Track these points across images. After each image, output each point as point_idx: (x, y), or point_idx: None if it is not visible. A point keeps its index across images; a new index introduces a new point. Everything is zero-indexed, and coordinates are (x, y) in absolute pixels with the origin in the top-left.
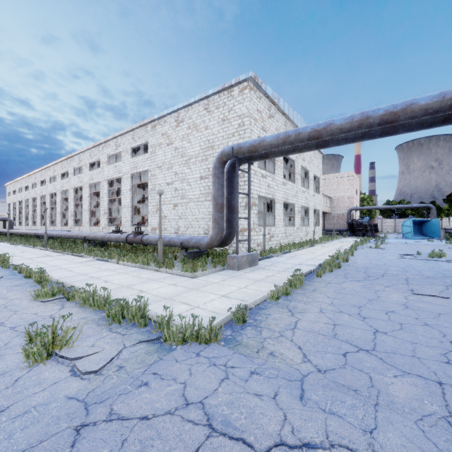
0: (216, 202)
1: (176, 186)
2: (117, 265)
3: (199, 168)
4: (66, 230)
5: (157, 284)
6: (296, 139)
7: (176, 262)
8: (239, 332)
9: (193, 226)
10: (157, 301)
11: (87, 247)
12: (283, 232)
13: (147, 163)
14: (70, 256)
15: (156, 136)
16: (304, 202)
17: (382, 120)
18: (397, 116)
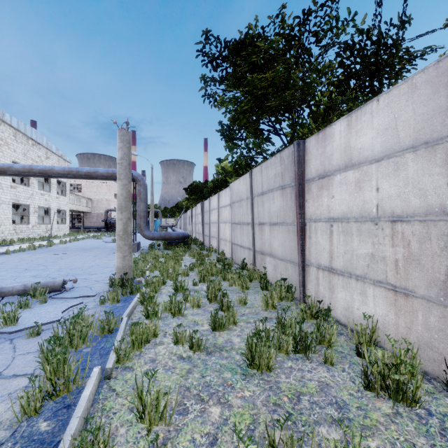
0: None
1: None
2: None
3: None
4: None
5: None
6: None
7: None
8: None
9: None
10: None
11: None
12: (12, 229)
13: None
14: None
15: None
16: (44, 203)
17: (40, 172)
18: (47, 172)
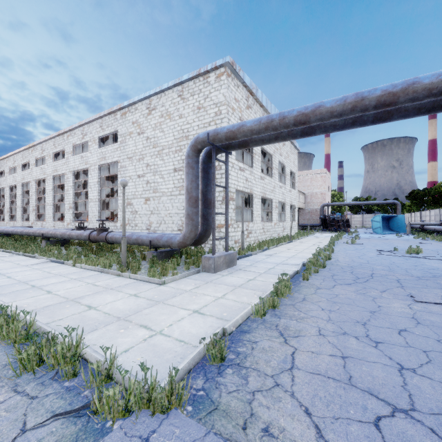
0: (189, 195)
1: (148, 179)
2: (73, 268)
3: (173, 159)
4: (26, 226)
5: (114, 295)
6: (281, 124)
7: (145, 263)
8: (216, 382)
9: (166, 222)
10: (106, 324)
11: (45, 246)
12: (261, 227)
13: (116, 154)
14: (21, 256)
15: (126, 125)
16: (281, 197)
17: (379, 102)
18: (397, 98)
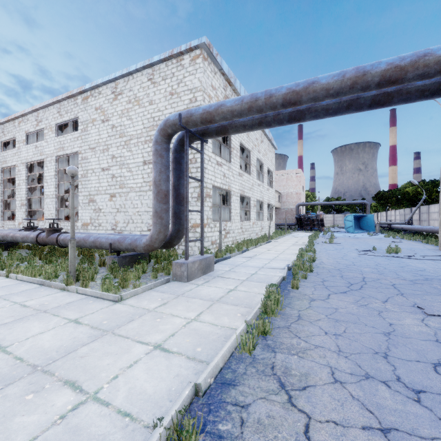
0: (158, 189)
1: (114, 173)
2: (5, 279)
3: (142, 151)
4: None
5: (45, 321)
6: (267, 103)
7: (104, 270)
8: None
9: (134, 221)
10: (7, 384)
11: None
12: (239, 227)
13: (76, 143)
14: None
15: (88, 111)
16: (259, 196)
17: (383, 77)
18: (405, 73)
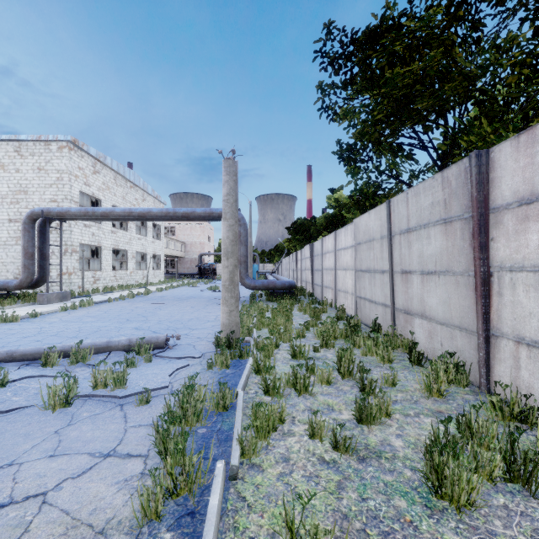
0: (26, 251)
1: None
2: None
3: (7, 210)
4: None
5: None
6: (94, 215)
7: None
8: (32, 319)
9: None
10: None
11: None
12: (112, 275)
13: None
14: None
15: None
16: (141, 248)
17: (139, 215)
18: (146, 215)
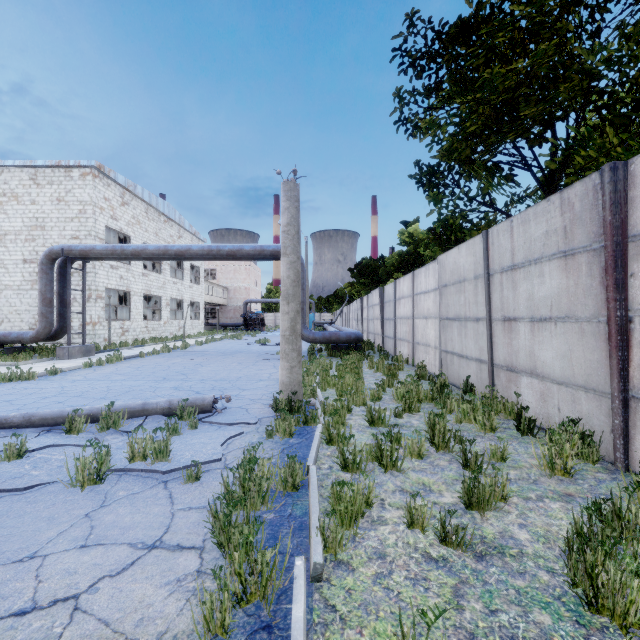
0: (44, 297)
1: None
2: None
3: (22, 249)
4: None
5: None
6: (123, 254)
7: None
8: (51, 377)
9: (11, 320)
10: None
11: None
12: (144, 326)
13: None
14: None
15: None
16: (176, 294)
17: (176, 254)
18: (184, 254)
